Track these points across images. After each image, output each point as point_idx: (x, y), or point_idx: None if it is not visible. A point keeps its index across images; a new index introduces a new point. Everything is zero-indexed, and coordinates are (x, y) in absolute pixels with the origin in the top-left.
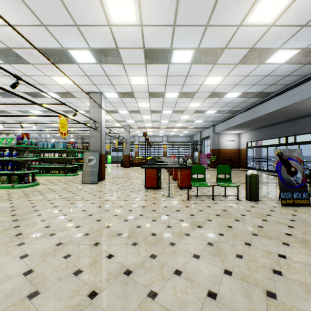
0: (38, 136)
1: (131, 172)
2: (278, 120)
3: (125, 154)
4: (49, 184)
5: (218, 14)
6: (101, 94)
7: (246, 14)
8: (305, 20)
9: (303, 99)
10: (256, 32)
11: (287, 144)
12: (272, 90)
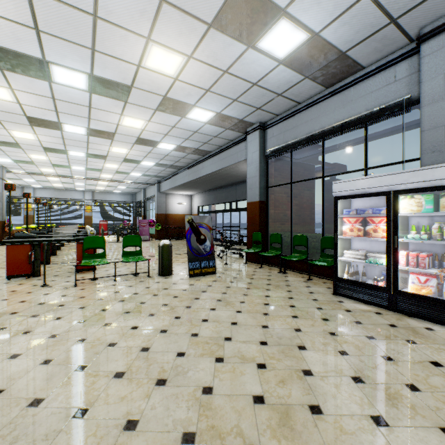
0: None
1: (0, 254)
2: (223, 183)
3: None
4: None
5: (105, 42)
6: None
7: (141, 56)
8: (207, 86)
9: (231, 165)
10: (162, 80)
11: (231, 210)
12: (209, 149)
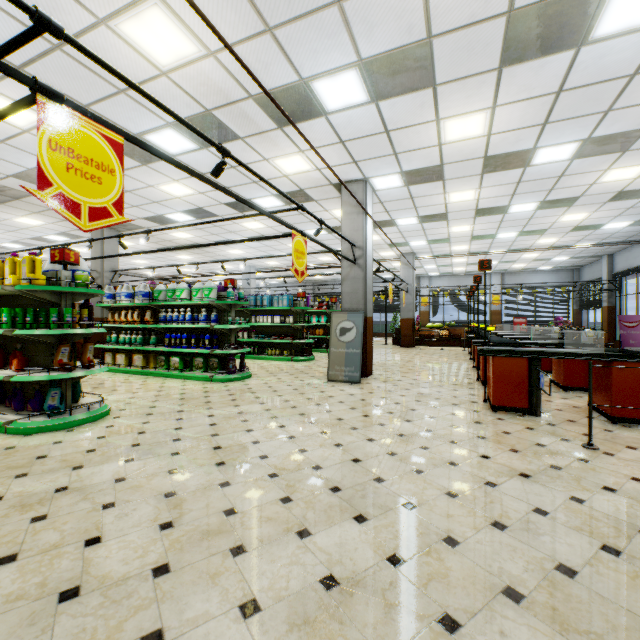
0: (244, 286)
1: (424, 359)
2: None
3: (404, 318)
4: (267, 377)
5: None
6: (365, 182)
7: None
8: None
9: None
10: None
11: None
12: None
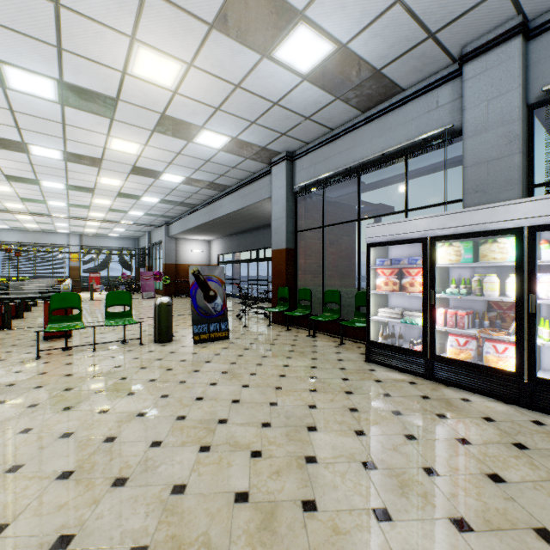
0: None
1: None
2: (247, 226)
3: None
4: None
5: (74, 38)
6: None
7: (126, 60)
8: (216, 103)
9: (254, 203)
10: (157, 93)
11: (258, 260)
12: (227, 183)
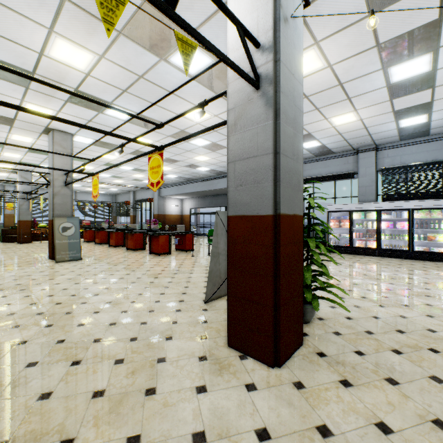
0: None
1: None
2: (222, 193)
3: (23, 220)
4: None
5: None
6: (72, 136)
7: None
8: None
9: None
10: None
11: None
12: None
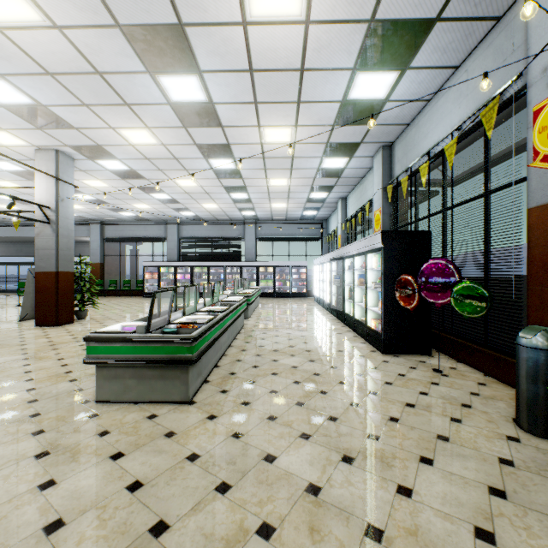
0: None
1: None
2: None
3: None
4: None
5: None
6: None
7: None
8: (86, 212)
9: None
10: None
11: None
12: None
